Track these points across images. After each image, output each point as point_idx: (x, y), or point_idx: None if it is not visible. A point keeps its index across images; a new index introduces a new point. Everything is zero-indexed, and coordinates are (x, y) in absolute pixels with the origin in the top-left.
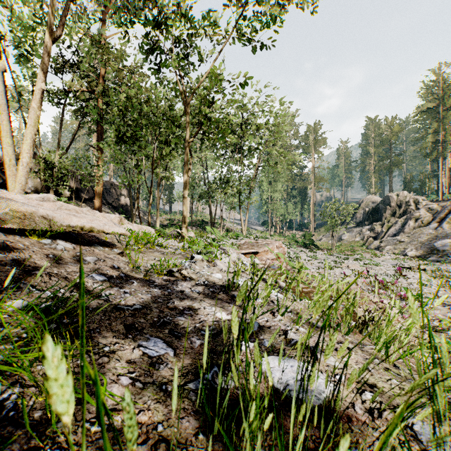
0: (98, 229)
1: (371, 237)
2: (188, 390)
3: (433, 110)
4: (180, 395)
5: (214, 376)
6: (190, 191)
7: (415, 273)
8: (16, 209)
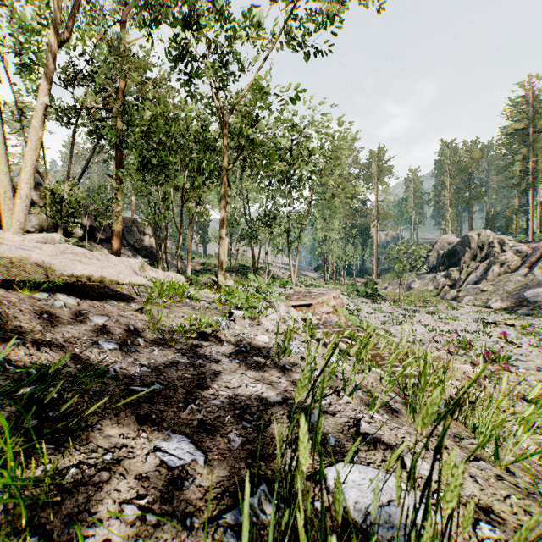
0: (110, 279)
1: (446, 286)
2: (224, 525)
3: (521, 132)
4: (212, 536)
5: (262, 500)
6: (228, 230)
7: (501, 329)
8: (1, 254)
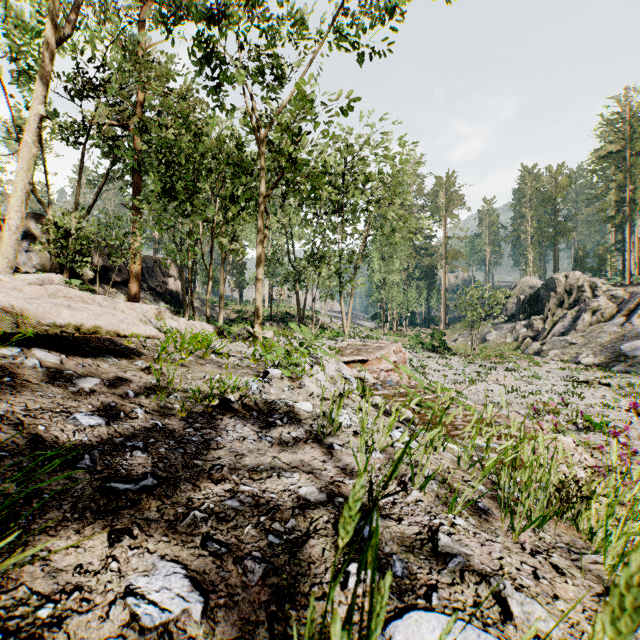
0: (108, 329)
1: (528, 337)
2: None
3: (616, 155)
4: None
5: None
6: (269, 271)
7: (595, 389)
8: None
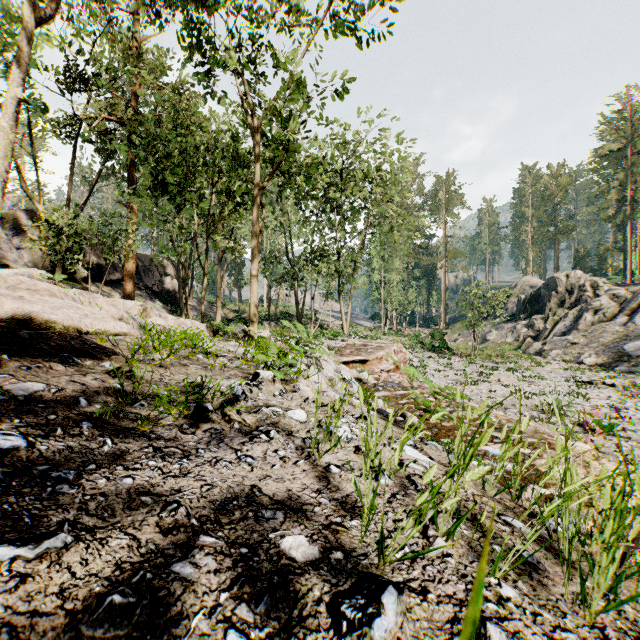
0: (67, 325)
1: (529, 337)
2: None
3: (617, 153)
4: None
5: None
6: (267, 269)
7: (599, 390)
8: None
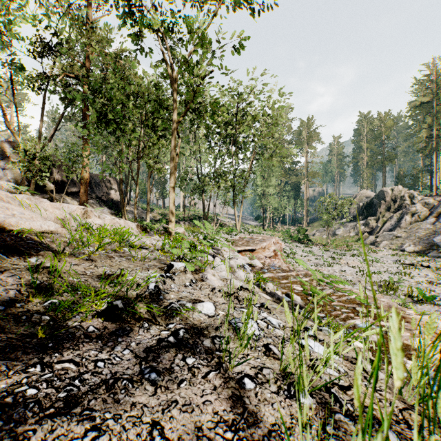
0: None
1: (366, 232)
2: None
3: (426, 104)
4: None
5: None
6: (183, 185)
7: (419, 270)
8: None
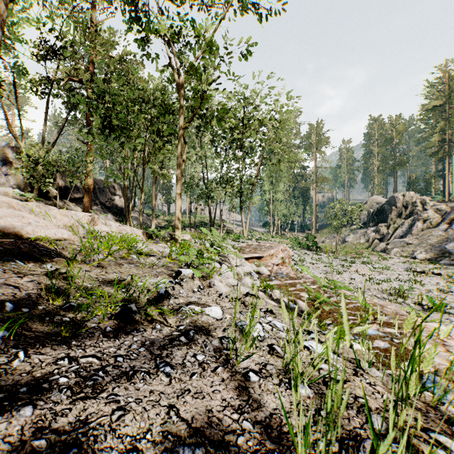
0: (10, 232)
1: (376, 239)
2: None
3: (439, 108)
4: None
5: None
6: (188, 190)
7: (430, 278)
8: None
